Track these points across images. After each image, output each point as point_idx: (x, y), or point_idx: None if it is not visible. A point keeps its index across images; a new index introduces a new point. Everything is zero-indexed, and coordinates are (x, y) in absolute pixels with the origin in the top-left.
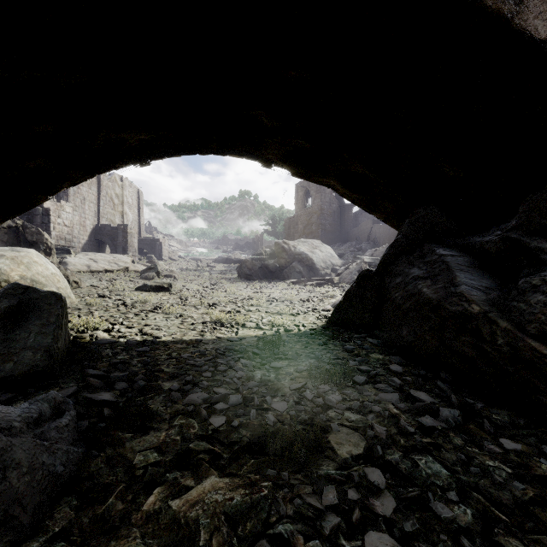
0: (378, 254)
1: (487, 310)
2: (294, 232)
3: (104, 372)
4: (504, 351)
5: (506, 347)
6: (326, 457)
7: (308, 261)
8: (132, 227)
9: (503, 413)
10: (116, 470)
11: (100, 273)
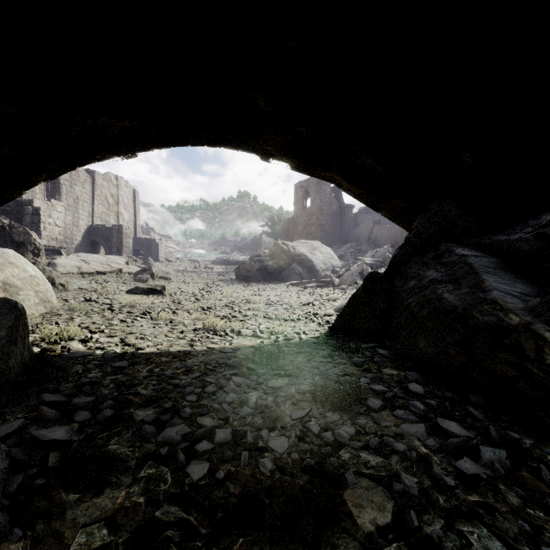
0: (379, 255)
1: (529, 321)
2: (293, 233)
3: (67, 396)
4: None
5: None
6: (342, 531)
7: (308, 262)
8: (127, 228)
9: None
10: None
11: (91, 275)
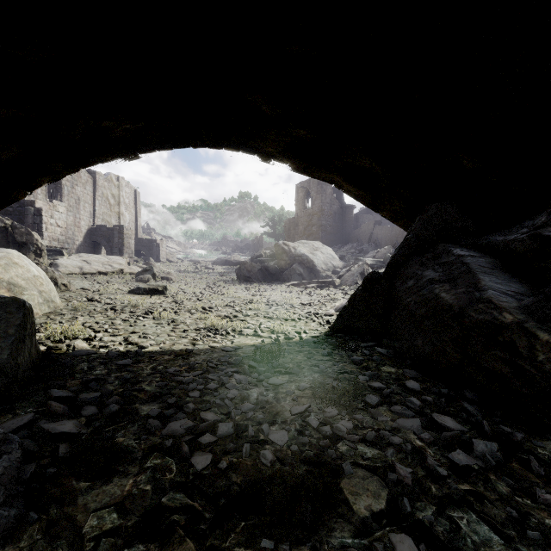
0: (380, 255)
1: (522, 320)
2: (294, 234)
3: (73, 392)
4: (547, 370)
5: (549, 364)
6: (338, 516)
7: (309, 262)
8: (128, 228)
9: (549, 445)
10: (57, 543)
11: (93, 276)
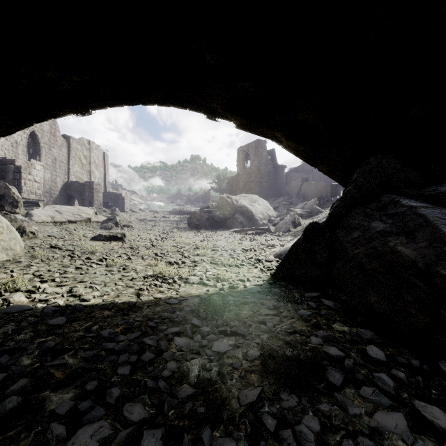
0: (308, 207)
1: None
2: (236, 189)
3: None
4: None
5: None
6: None
7: (249, 212)
8: (97, 184)
9: None
10: None
11: (63, 224)
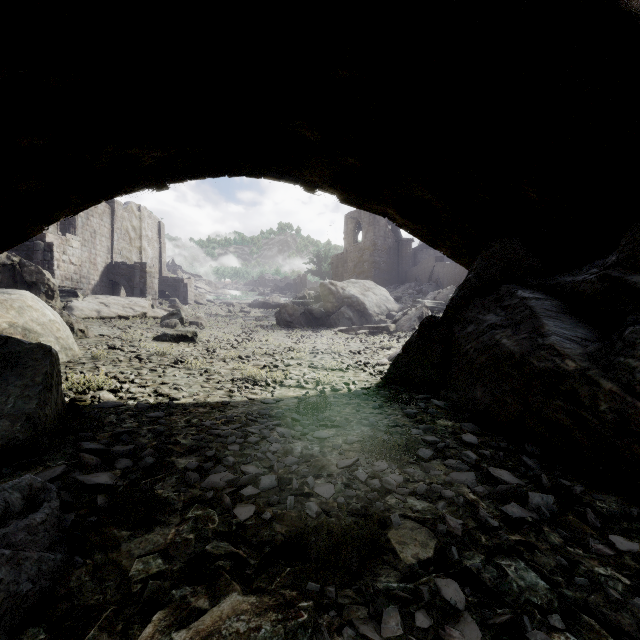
0: (441, 297)
1: (585, 367)
2: (343, 272)
3: (104, 445)
4: (609, 420)
5: (611, 414)
6: (385, 563)
7: (360, 305)
8: (151, 266)
9: (609, 499)
10: (105, 585)
11: (112, 320)
